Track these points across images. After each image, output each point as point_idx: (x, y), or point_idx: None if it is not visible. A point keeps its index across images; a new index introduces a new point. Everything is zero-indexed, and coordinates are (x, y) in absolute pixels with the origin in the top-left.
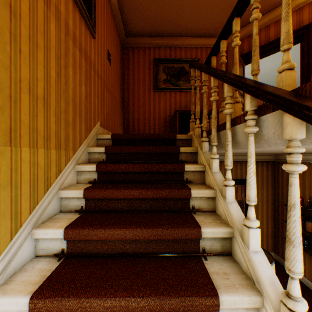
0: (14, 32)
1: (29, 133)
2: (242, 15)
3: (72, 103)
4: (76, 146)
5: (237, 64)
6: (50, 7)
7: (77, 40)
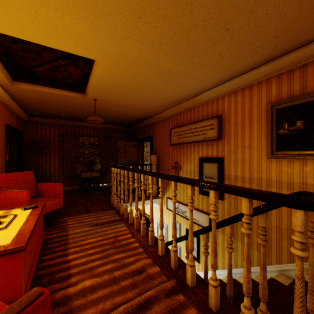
0: (235, 204)
1: (240, 237)
2: (185, 183)
3: (275, 228)
4: (282, 259)
5: (189, 226)
6: (253, 182)
7: (283, 182)
